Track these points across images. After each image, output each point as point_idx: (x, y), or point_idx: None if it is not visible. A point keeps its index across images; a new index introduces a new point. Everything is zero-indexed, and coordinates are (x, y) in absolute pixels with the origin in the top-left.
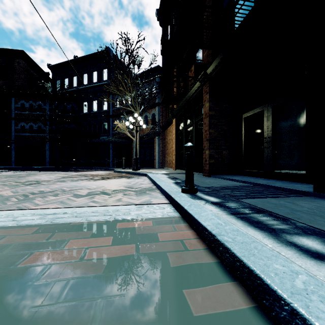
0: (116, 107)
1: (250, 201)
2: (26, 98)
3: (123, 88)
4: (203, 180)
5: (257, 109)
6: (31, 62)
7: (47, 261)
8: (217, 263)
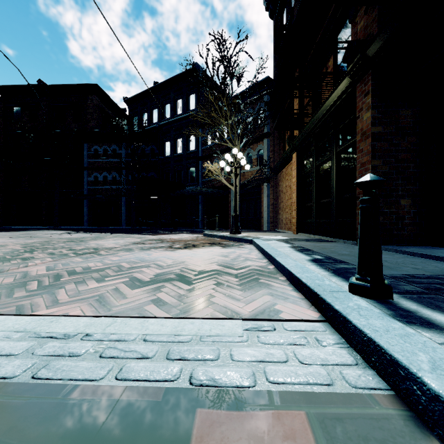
0: (207, 145)
1: None
2: (99, 143)
3: (216, 114)
4: None
5: None
6: (106, 97)
7: None
8: None
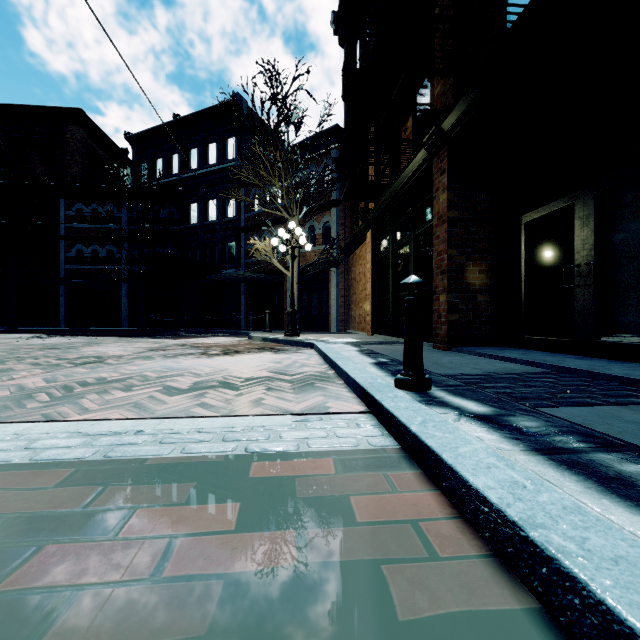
0: (253, 212)
1: (567, 413)
2: (85, 199)
3: (267, 172)
4: (437, 358)
5: (558, 203)
6: (95, 130)
7: (70, 579)
8: (533, 614)
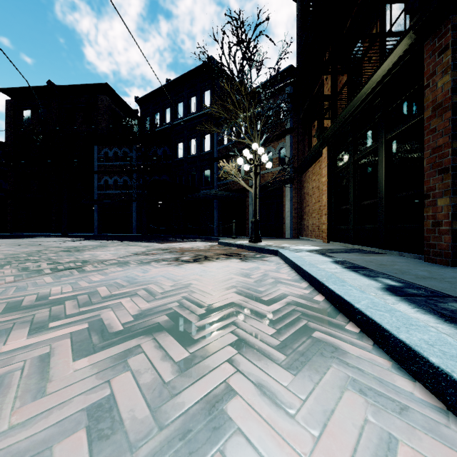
0: (223, 145)
1: None
2: (110, 145)
3: (233, 107)
4: None
5: None
6: (117, 97)
7: None
8: None
